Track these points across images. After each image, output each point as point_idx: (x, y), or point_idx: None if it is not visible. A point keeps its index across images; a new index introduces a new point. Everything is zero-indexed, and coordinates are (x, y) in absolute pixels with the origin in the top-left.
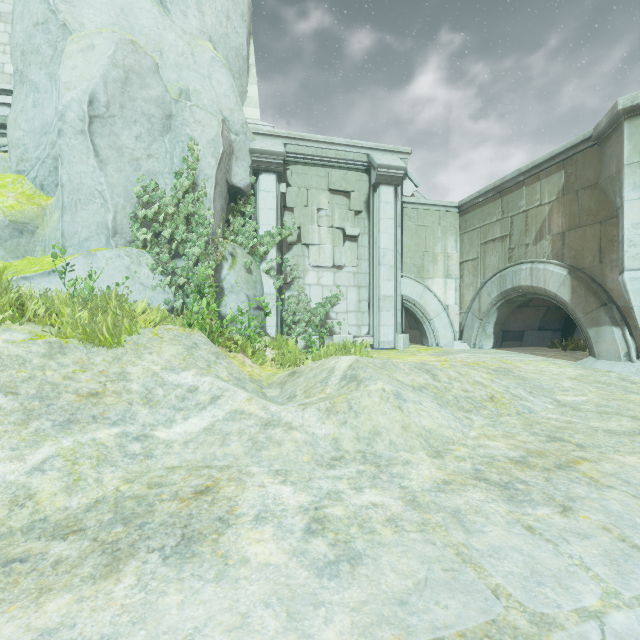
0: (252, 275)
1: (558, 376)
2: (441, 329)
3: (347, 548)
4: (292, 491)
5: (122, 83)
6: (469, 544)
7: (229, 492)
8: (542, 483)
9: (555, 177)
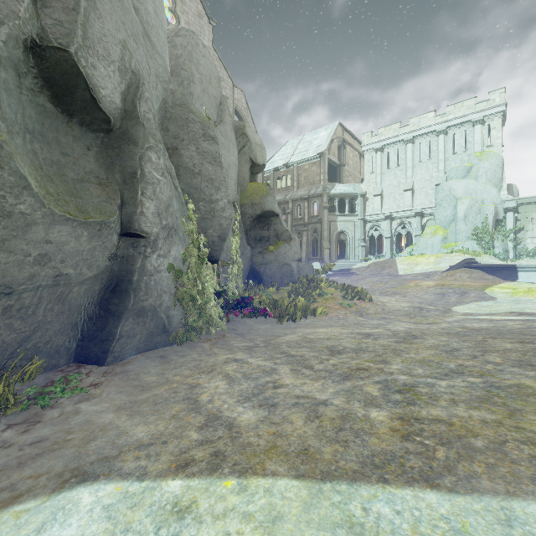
0: (503, 242)
1: None
2: None
3: None
4: None
5: (470, 208)
6: None
7: None
8: None
9: None
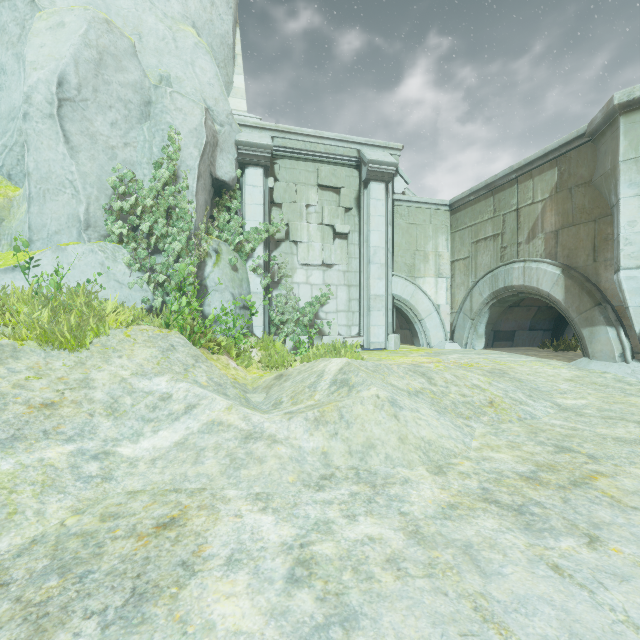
0: (238, 273)
1: (554, 377)
2: (432, 329)
3: (339, 604)
4: (273, 522)
5: (95, 65)
6: (488, 593)
7: (198, 525)
8: (560, 505)
9: (548, 174)
